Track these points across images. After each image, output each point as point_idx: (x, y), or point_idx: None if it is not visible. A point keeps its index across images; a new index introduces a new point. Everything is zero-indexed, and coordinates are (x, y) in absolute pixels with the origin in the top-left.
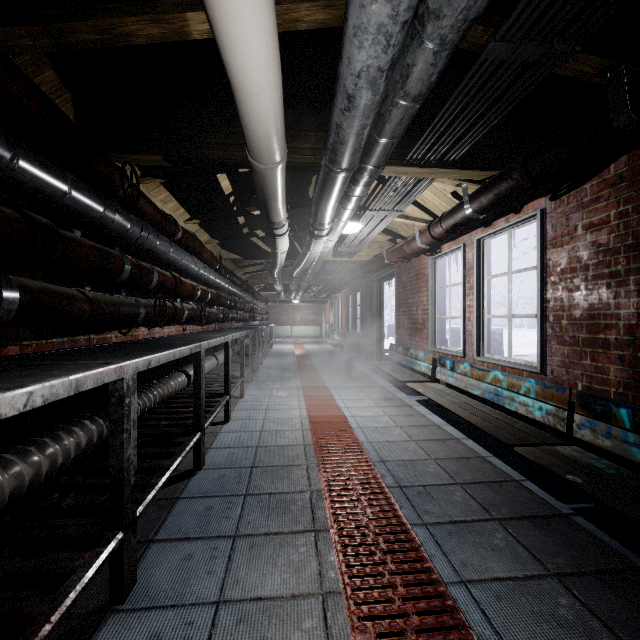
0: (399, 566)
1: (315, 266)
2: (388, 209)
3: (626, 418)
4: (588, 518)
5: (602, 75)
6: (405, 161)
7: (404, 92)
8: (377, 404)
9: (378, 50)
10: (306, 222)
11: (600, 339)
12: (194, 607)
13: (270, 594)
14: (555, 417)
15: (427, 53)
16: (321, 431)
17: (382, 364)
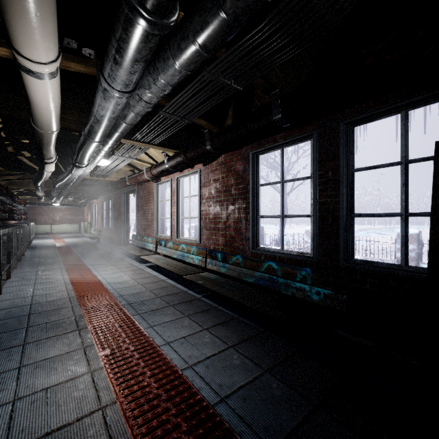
0: (124, 329)
1: (76, 181)
2: (126, 156)
3: (220, 257)
4: (206, 297)
5: (203, 130)
6: (133, 138)
7: (125, 121)
8: (121, 270)
9: (110, 113)
10: (68, 149)
11: (217, 227)
12: (3, 373)
13: (53, 356)
14: (202, 261)
15: (133, 114)
16: (81, 289)
17: (127, 247)
